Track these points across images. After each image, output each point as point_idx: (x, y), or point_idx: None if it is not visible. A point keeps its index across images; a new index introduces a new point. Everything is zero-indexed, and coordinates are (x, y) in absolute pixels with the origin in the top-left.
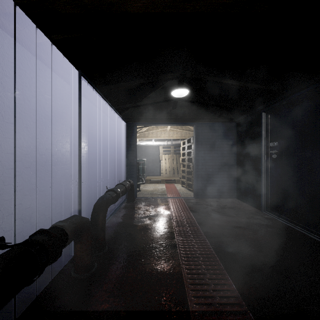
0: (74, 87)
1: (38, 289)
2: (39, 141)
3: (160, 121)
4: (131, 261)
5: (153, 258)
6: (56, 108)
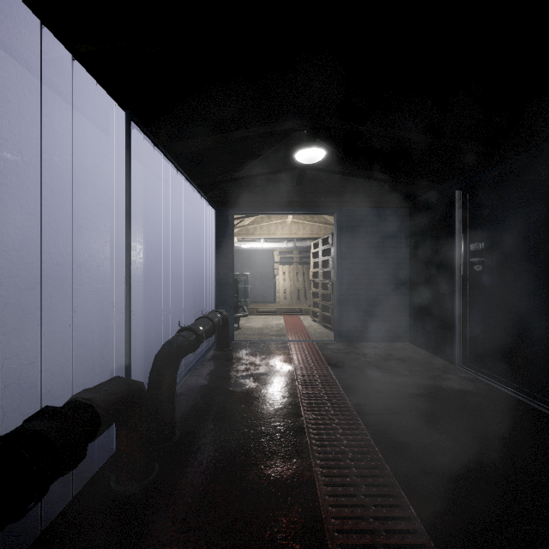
0: (117, 141)
1: (47, 515)
2: (54, 240)
3: (275, 207)
4: (222, 459)
5: (262, 454)
6: (86, 181)
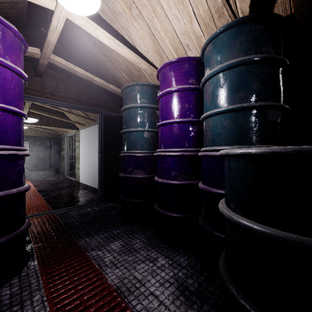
0: None
1: None
2: None
3: None
4: None
5: None
6: None
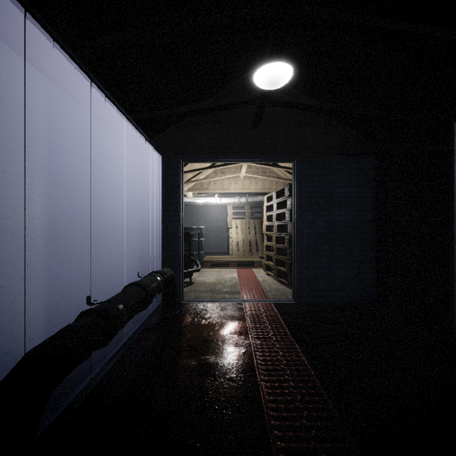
0: None
1: None
2: None
3: (229, 153)
4: None
5: None
6: None
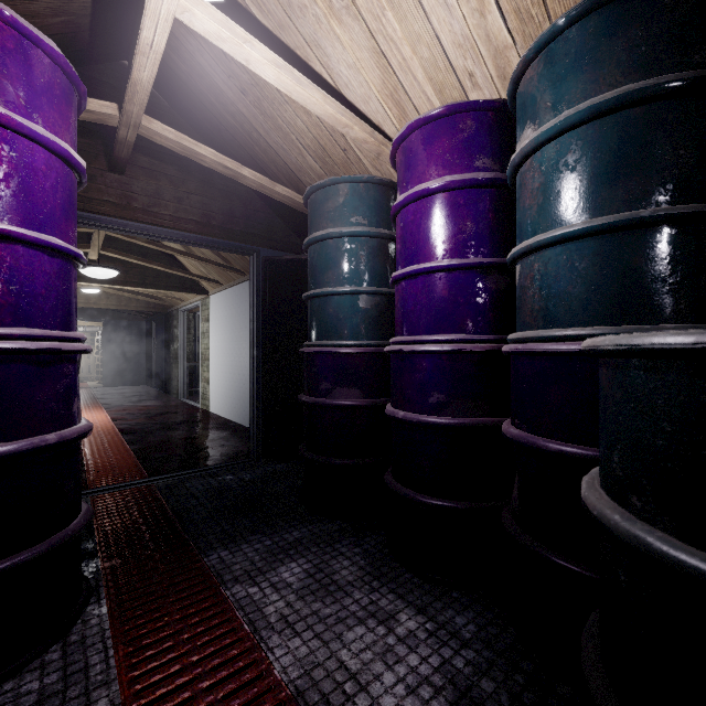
0: None
1: None
2: None
3: None
4: None
5: None
6: None
